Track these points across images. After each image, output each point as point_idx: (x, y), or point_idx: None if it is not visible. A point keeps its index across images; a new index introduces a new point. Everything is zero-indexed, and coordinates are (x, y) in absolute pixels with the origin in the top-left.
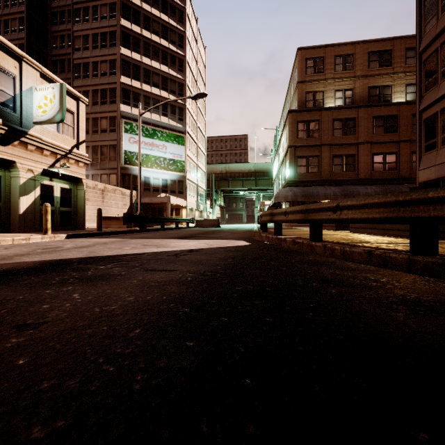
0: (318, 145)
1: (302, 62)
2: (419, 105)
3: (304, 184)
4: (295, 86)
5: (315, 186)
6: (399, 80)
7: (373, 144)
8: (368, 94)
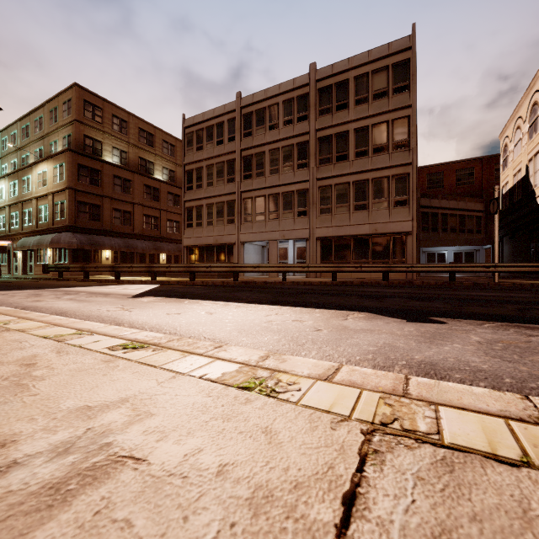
0: (100, 195)
1: (81, 101)
2: (184, 197)
3: (86, 231)
4: (66, 118)
5: (98, 235)
6: (159, 161)
7: (144, 207)
8: (139, 162)
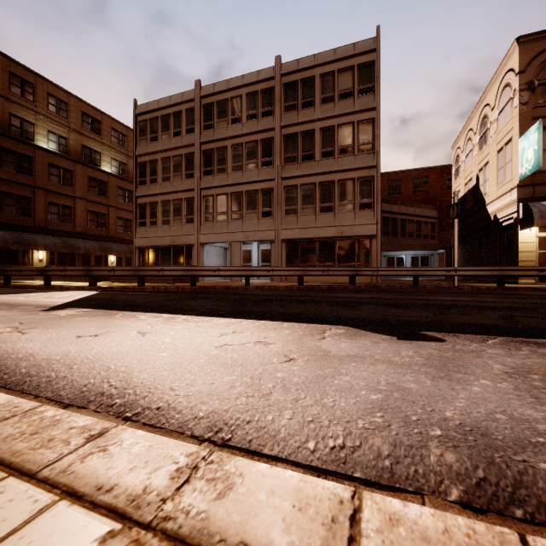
0: (31, 186)
1: (5, 73)
2: (136, 192)
3: (12, 228)
4: None
5: (28, 233)
6: (107, 151)
7: (89, 202)
8: (82, 151)
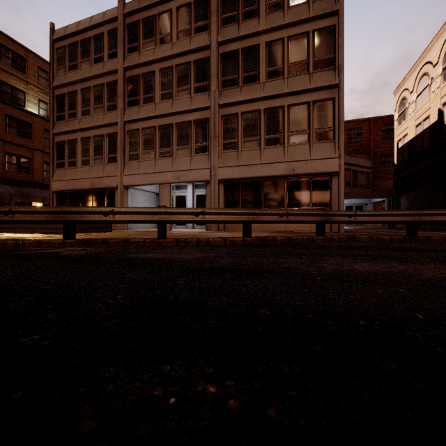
0: None
1: None
2: (53, 129)
3: None
4: None
5: None
6: (33, 91)
7: (6, 143)
8: None
